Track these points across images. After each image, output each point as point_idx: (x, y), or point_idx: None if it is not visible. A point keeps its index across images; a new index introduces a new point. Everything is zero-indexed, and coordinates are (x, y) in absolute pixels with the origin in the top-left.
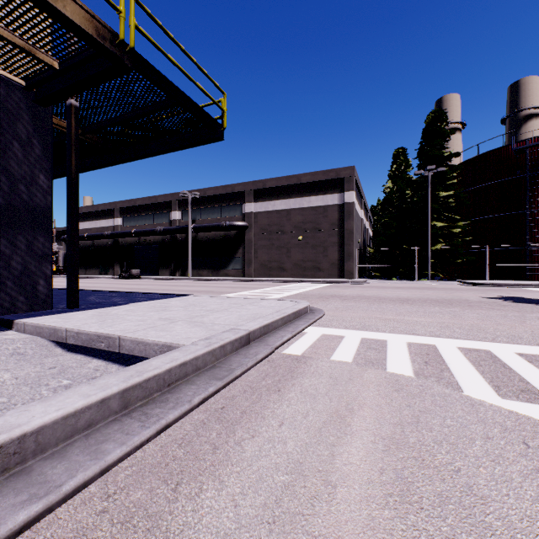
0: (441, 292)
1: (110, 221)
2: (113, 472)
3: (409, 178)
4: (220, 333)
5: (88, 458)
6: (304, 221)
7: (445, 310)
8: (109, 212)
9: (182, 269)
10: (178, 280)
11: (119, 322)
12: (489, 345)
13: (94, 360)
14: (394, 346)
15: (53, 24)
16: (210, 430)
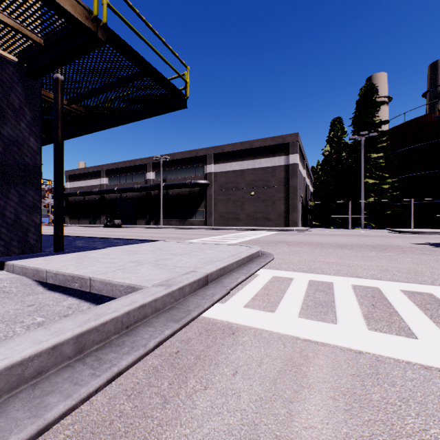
0: (374, 239)
1: (98, 181)
2: (52, 432)
3: (345, 142)
4: (180, 275)
5: (28, 415)
6: (255, 180)
7: (381, 254)
8: (97, 173)
9: (155, 220)
10: (152, 228)
11: (93, 264)
12: (430, 288)
13: (69, 299)
14: (340, 288)
15: (36, 3)
16: (162, 379)
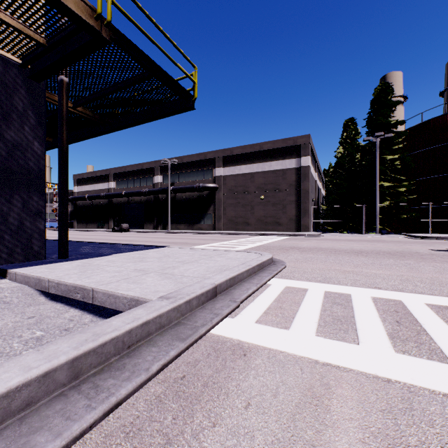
0: (391, 245)
1: (106, 185)
2: None
3: (358, 144)
4: (187, 286)
5: None
6: (266, 183)
7: (399, 262)
8: (104, 177)
9: (163, 224)
10: (160, 232)
11: (97, 273)
12: None
13: (71, 310)
14: (359, 301)
15: (38, 1)
16: (166, 412)
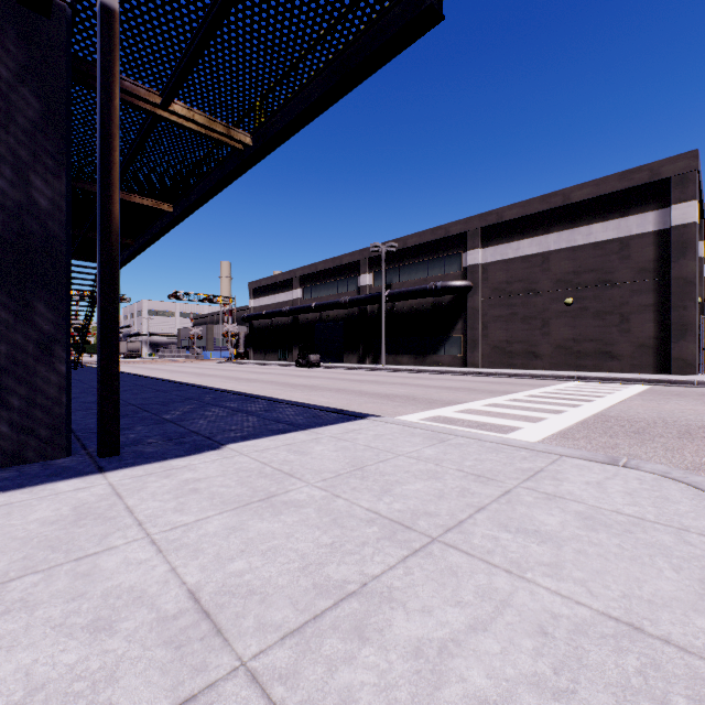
0: None
1: (289, 294)
2: None
3: None
4: None
5: None
6: (577, 271)
7: None
8: (288, 283)
9: (373, 355)
10: (367, 370)
11: (21, 614)
12: None
13: None
14: None
15: None
16: None
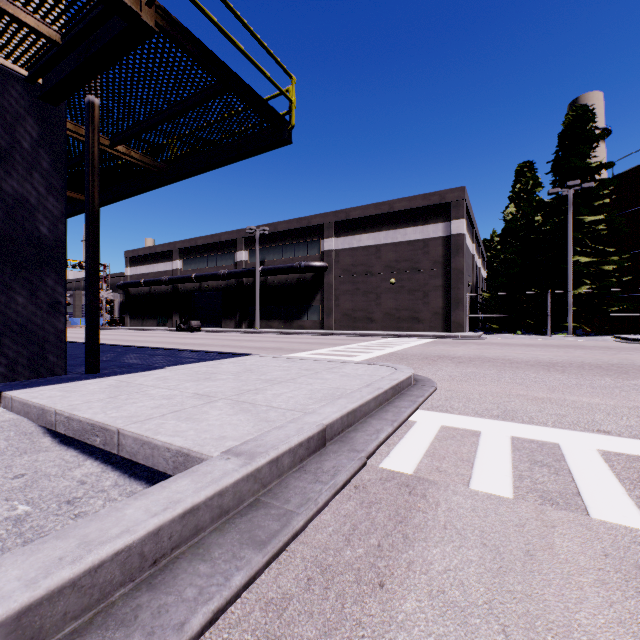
0: (597, 353)
1: (169, 265)
2: None
3: (539, 200)
4: (274, 429)
5: None
6: (398, 260)
7: (623, 383)
8: (167, 254)
9: (249, 320)
10: (244, 332)
11: (134, 399)
12: None
13: (87, 463)
14: (579, 459)
15: None
16: None
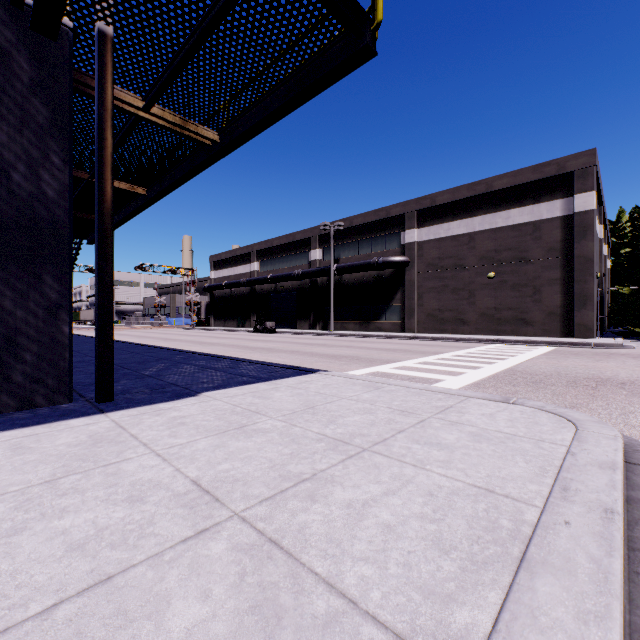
0: None
1: (247, 267)
2: None
3: None
4: None
5: None
6: (498, 249)
7: None
8: (246, 257)
9: (323, 321)
10: (318, 335)
11: (76, 495)
12: None
13: None
14: None
15: None
16: None
